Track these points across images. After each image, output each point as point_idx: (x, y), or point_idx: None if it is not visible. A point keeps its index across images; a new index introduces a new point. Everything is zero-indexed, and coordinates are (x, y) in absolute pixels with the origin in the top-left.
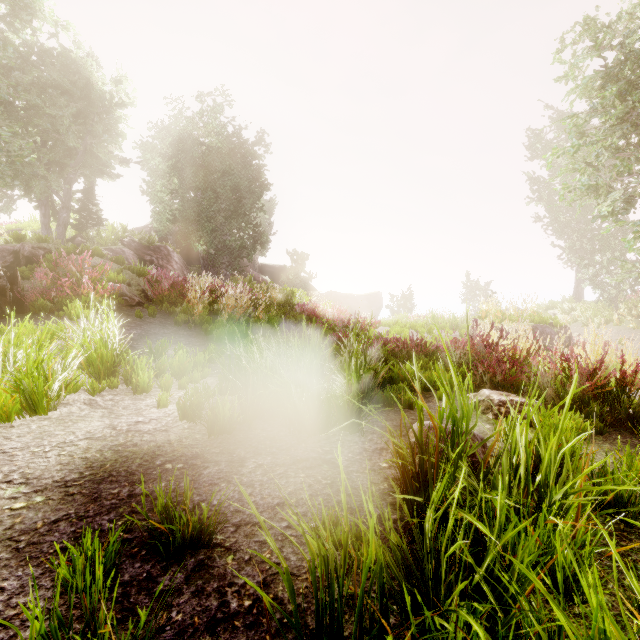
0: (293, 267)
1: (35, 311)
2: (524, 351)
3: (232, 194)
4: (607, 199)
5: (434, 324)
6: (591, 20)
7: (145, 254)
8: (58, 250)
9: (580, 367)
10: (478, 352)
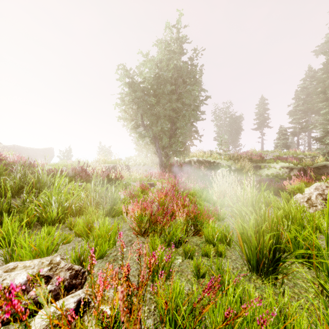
0: None
1: None
2: (100, 172)
3: None
4: (131, 124)
5: (35, 158)
6: (124, 65)
7: None
8: None
9: (104, 174)
10: (78, 172)
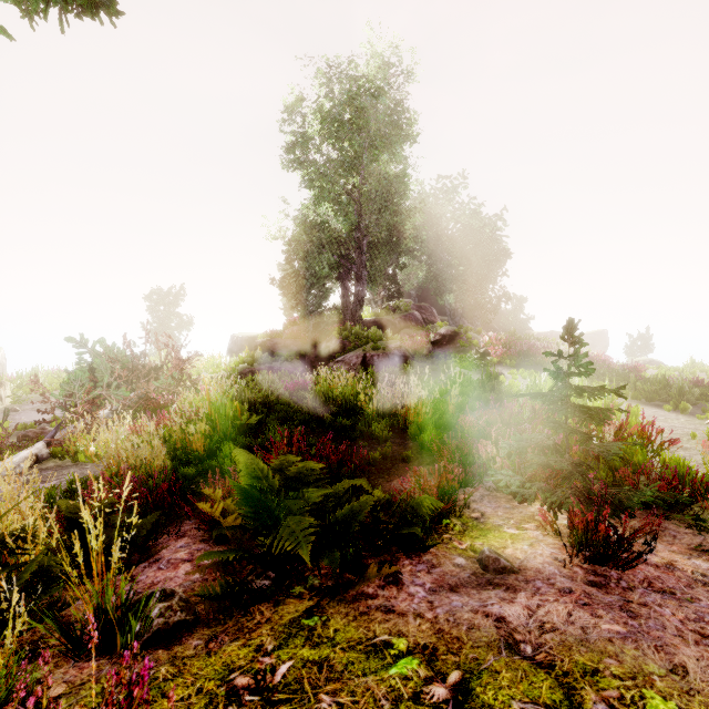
0: (512, 310)
1: (490, 363)
2: None
3: (482, 261)
4: None
5: None
6: None
7: (422, 313)
8: (458, 330)
9: None
10: None
